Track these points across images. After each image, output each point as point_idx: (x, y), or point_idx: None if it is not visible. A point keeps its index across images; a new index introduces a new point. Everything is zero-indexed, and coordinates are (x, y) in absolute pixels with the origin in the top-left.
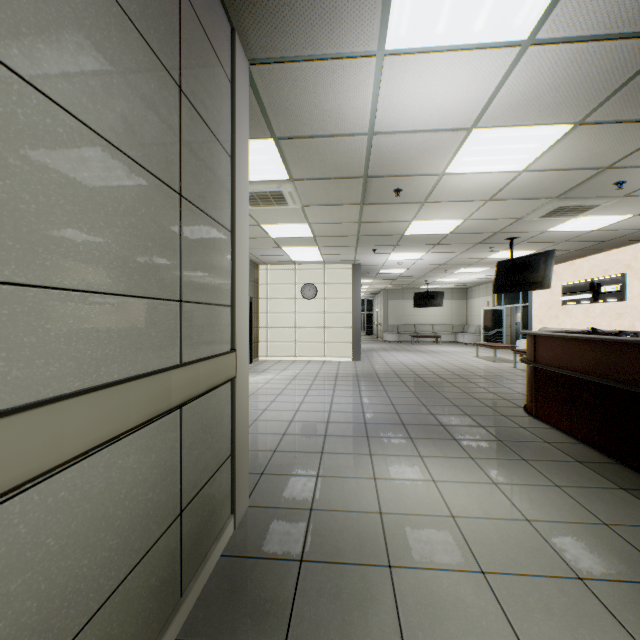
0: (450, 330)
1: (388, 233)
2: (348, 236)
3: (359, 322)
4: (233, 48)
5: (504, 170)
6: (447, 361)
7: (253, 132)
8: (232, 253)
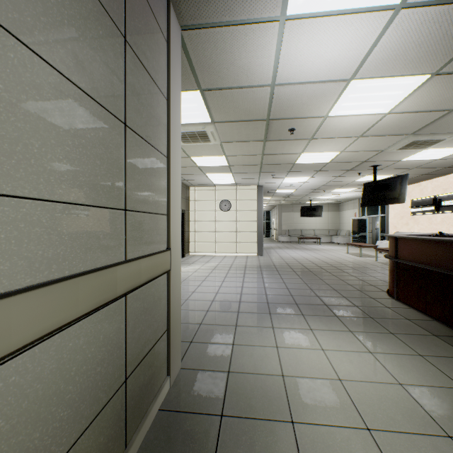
0: (327, 233)
1: (283, 162)
2: (254, 165)
3: (261, 228)
4: (168, 15)
5: (373, 113)
6: (326, 256)
7: (184, 85)
8: (168, 174)
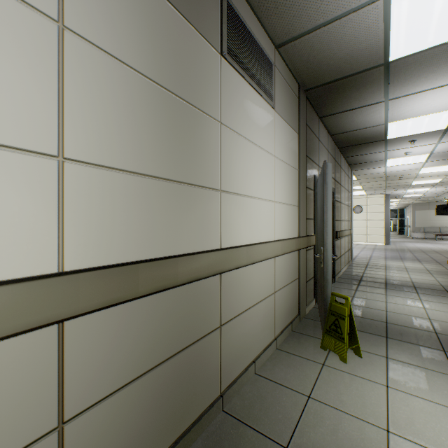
0: None
1: (401, 185)
2: (380, 187)
3: (388, 225)
4: (351, 173)
5: (445, 171)
6: None
7: None
8: (351, 211)
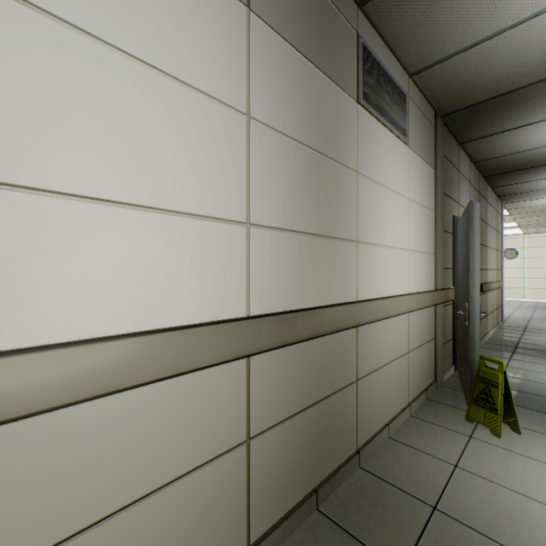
0: None
1: None
2: (545, 223)
3: None
4: (501, 206)
5: None
6: None
7: None
8: (500, 257)
